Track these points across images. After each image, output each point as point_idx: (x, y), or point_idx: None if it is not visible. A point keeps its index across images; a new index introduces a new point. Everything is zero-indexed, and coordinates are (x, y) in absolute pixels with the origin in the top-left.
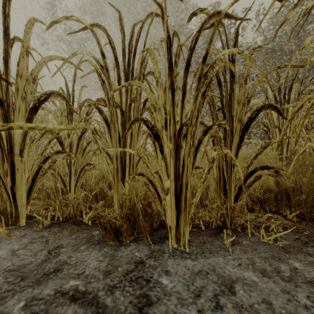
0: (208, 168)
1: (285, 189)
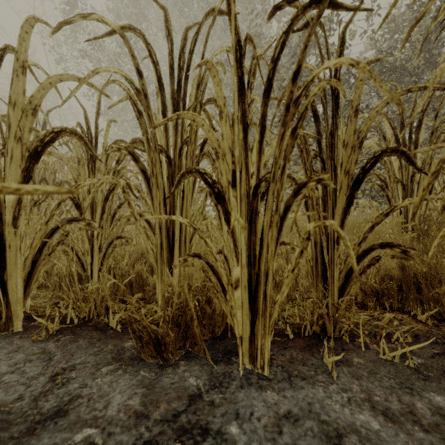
0: (301, 248)
1: (413, 274)
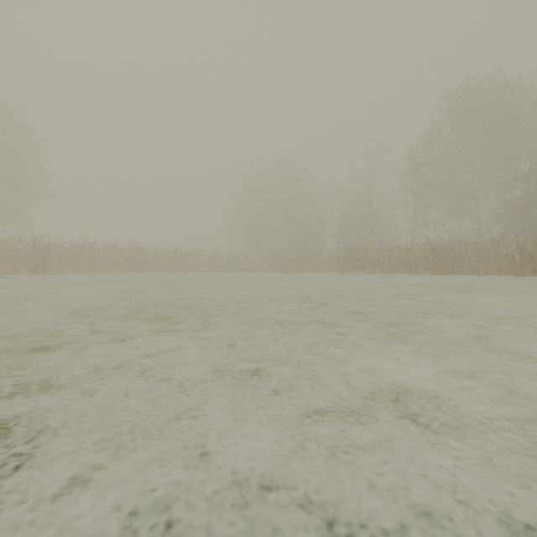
0: None
1: None
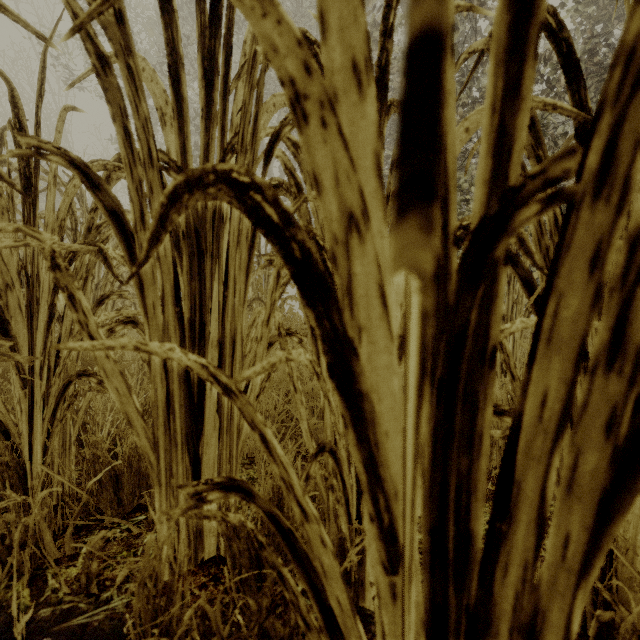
0: None
1: None
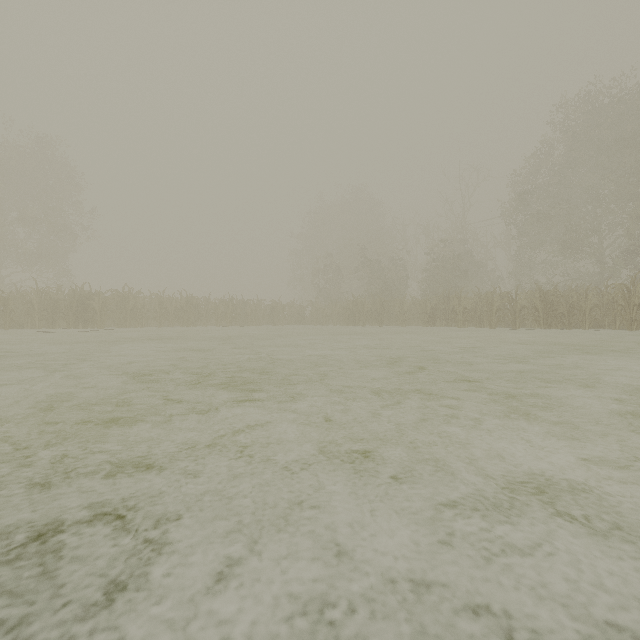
0: None
1: None
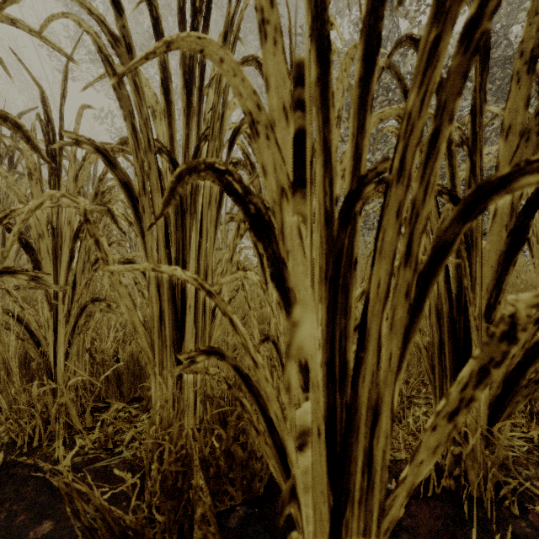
0: (486, 363)
1: None
